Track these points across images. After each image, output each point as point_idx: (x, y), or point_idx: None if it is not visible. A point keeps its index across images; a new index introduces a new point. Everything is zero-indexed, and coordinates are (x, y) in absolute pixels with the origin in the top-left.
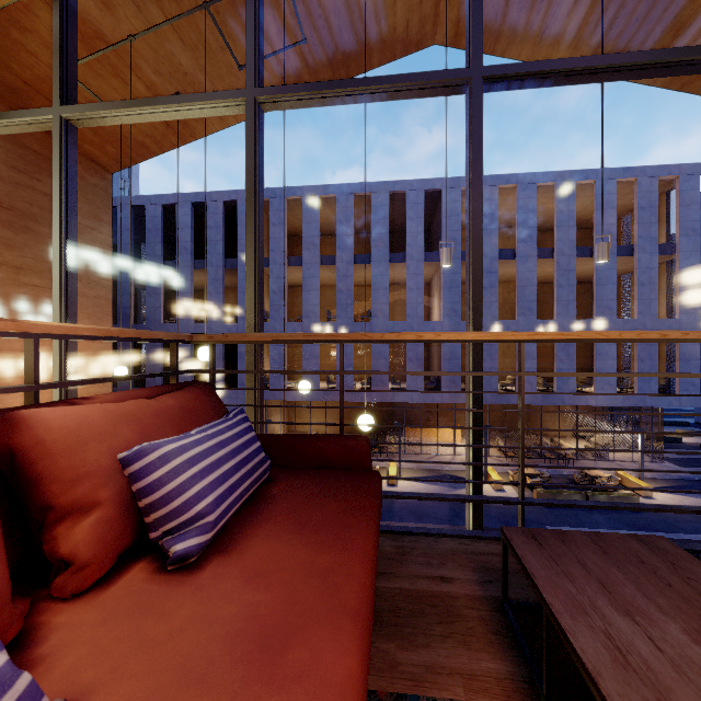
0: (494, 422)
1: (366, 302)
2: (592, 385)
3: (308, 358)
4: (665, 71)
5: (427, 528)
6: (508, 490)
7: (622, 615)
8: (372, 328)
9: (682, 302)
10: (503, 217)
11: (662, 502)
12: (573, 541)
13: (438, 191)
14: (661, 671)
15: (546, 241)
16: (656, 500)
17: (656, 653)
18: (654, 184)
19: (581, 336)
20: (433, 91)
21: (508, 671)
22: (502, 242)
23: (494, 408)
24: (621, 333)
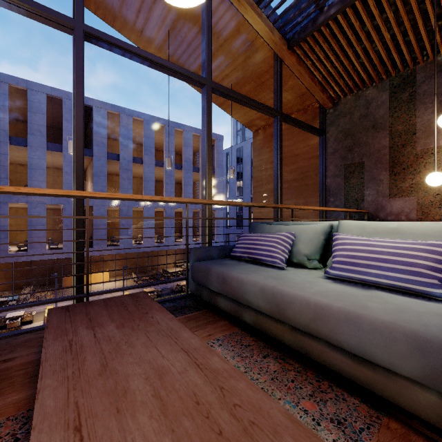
0: (132, 264)
1: (25, 179)
2: (182, 237)
3: None
4: (183, 78)
5: (11, 332)
6: None
7: (89, 329)
8: (30, 200)
9: (217, 197)
10: (137, 137)
11: None
12: (92, 304)
13: (91, 107)
14: (87, 346)
15: (161, 157)
16: None
17: (92, 339)
18: None
19: (122, 196)
20: (45, 20)
21: (28, 395)
22: (136, 153)
23: (132, 255)
24: (143, 196)
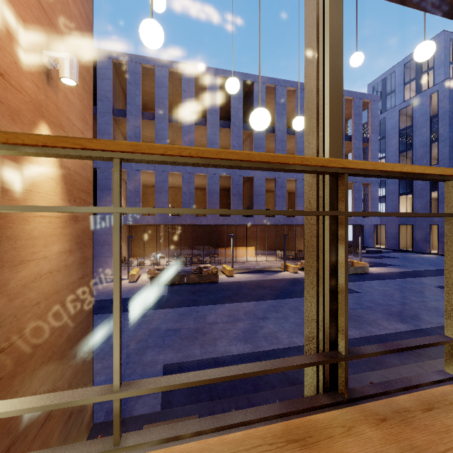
0: (270, 244)
1: None
2: None
3: (159, 191)
4: None
5: None
6: (300, 272)
7: None
8: (208, 171)
9: None
10: None
11: (374, 270)
12: None
13: (251, 83)
14: None
15: None
16: (371, 270)
17: None
18: (360, 103)
19: None
20: None
21: None
22: None
23: (270, 235)
24: None
